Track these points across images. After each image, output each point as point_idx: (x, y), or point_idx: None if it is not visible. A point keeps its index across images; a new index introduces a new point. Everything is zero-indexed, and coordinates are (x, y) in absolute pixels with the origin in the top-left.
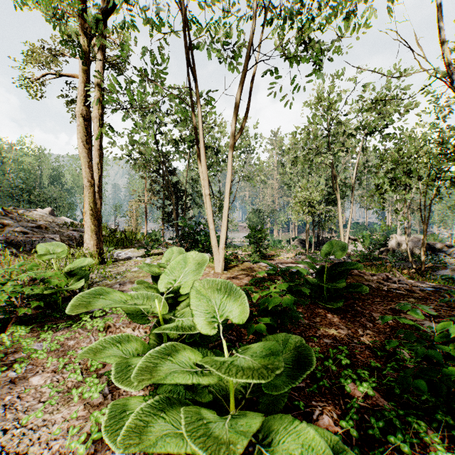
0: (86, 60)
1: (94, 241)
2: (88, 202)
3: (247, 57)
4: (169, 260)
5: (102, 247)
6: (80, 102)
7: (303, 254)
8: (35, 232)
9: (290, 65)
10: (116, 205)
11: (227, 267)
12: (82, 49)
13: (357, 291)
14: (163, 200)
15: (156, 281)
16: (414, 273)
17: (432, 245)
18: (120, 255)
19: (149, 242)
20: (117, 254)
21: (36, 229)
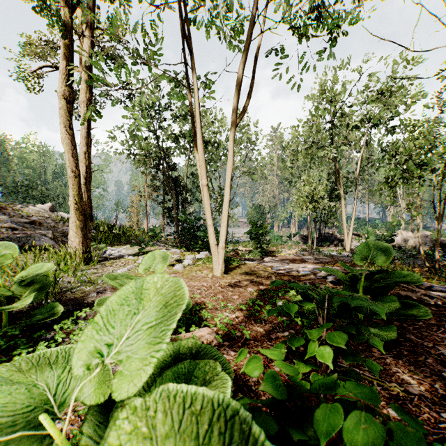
0: (68, 33)
1: (80, 238)
2: (72, 195)
3: (252, 22)
4: (148, 268)
5: (89, 245)
6: (62, 82)
7: (305, 250)
8: (25, 228)
9: (300, 35)
10: (118, 201)
11: (227, 269)
12: (59, 16)
13: (414, 315)
14: (164, 196)
15: None
16: (426, 271)
17: (440, 241)
18: (113, 253)
19: (147, 238)
20: (110, 251)
21: (28, 225)
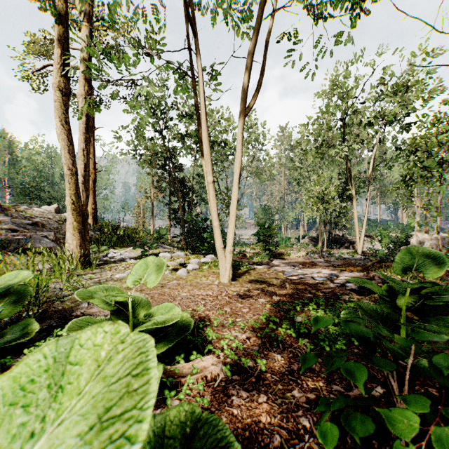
0: (63, 19)
1: (78, 240)
2: (69, 195)
3: None
4: (139, 280)
5: (87, 248)
6: (57, 72)
7: (315, 252)
8: (26, 230)
9: (316, 17)
10: (125, 203)
11: (235, 274)
12: None
13: None
14: (170, 197)
15: (118, 316)
16: (447, 276)
17: None
18: (115, 256)
19: (152, 239)
20: (112, 254)
21: (30, 227)
